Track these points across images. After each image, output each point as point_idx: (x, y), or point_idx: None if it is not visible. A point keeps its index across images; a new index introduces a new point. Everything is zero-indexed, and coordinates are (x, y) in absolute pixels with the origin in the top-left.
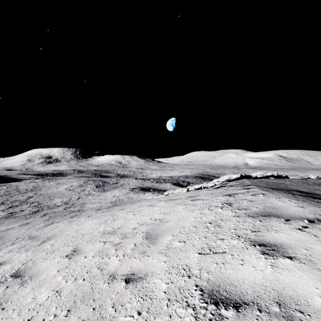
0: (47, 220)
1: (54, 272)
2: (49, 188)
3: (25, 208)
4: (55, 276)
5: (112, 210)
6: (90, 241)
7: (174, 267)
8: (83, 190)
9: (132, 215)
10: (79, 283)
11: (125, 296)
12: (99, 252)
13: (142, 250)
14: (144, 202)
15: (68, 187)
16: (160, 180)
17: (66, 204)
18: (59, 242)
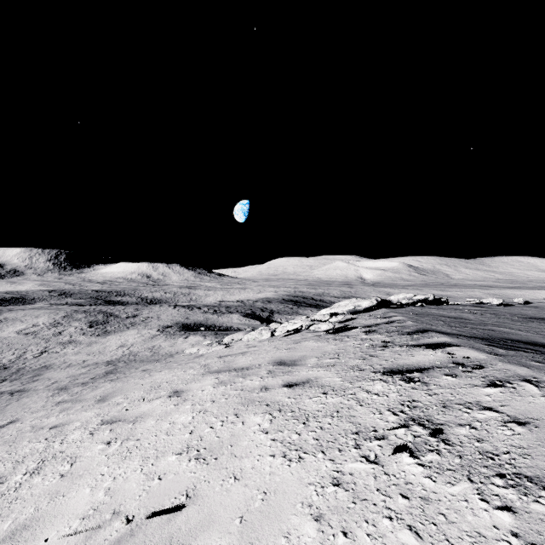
0: None
1: None
2: None
3: None
4: None
5: (80, 401)
6: None
7: None
8: (58, 334)
9: (102, 445)
10: None
11: None
12: None
13: None
14: (171, 370)
15: (25, 329)
16: (220, 308)
17: (2, 370)
18: None
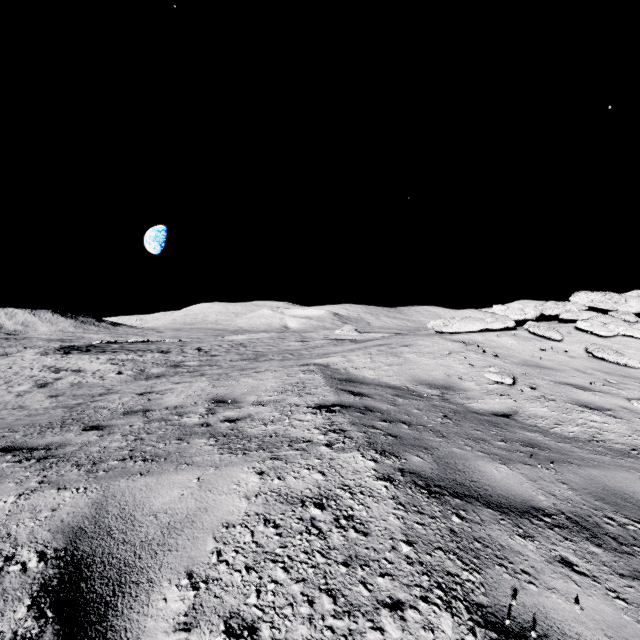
0: None
1: None
2: None
3: None
4: None
5: None
6: None
7: None
8: None
9: None
10: None
11: None
12: None
13: None
14: None
15: None
16: None
17: None
18: None
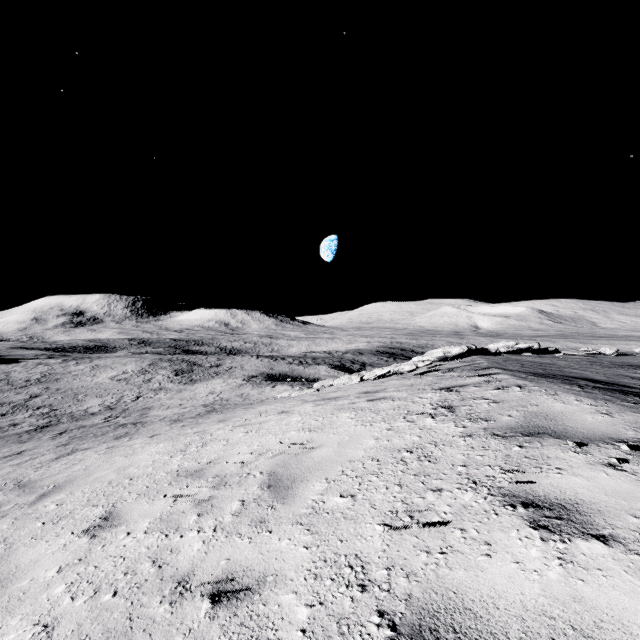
0: (65, 445)
1: (51, 573)
2: (77, 378)
3: (22, 420)
4: (51, 584)
5: (202, 423)
6: (144, 493)
7: (329, 560)
8: (148, 381)
9: (243, 433)
10: (102, 603)
11: (207, 639)
12: (161, 520)
13: (258, 516)
14: (271, 404)
15: (116, 375)
16: (306, 359)
17: (110, 410)
18: (77, 497)
